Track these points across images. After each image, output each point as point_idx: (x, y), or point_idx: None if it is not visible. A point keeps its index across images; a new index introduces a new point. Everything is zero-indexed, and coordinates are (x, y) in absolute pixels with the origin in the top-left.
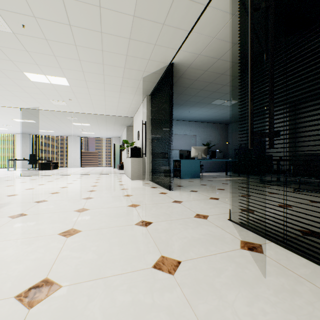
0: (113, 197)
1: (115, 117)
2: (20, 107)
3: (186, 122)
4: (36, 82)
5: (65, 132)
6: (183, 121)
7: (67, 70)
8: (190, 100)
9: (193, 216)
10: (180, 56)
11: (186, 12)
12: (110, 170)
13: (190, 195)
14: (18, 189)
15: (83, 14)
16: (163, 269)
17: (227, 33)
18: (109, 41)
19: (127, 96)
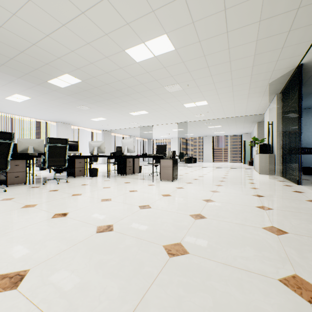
0: (239, 182)
1: (244, 117)
2: (177, 122)
3: None
4: (188, 107)
5: (201, 134)
6: None
7: (207, 96)
8: None
9: (304, 200)
10: (309, 57)
11: (304, 32)
12: (239, 166)
13: None
14: (181, 173)
15: (219, 68)
16: (261, 208)
17: None
18: (236, 73)
19: (254, 99)
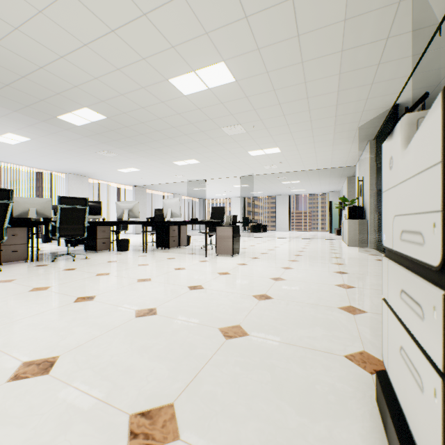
0: (320, 257)
1: (330, 170)
2: (239, 176)
3: None
4: (255, 156)
5: (273, 192)
6: None
7: (280, 142)
8: None
9: None
10: (406, 96)
11: (397, 66)
12: (324, 235)
13: None
14: (245, 245)
15: (294, 106)
16: (341, 286)
17: None
18: (316, 113)
19: (342, 147)
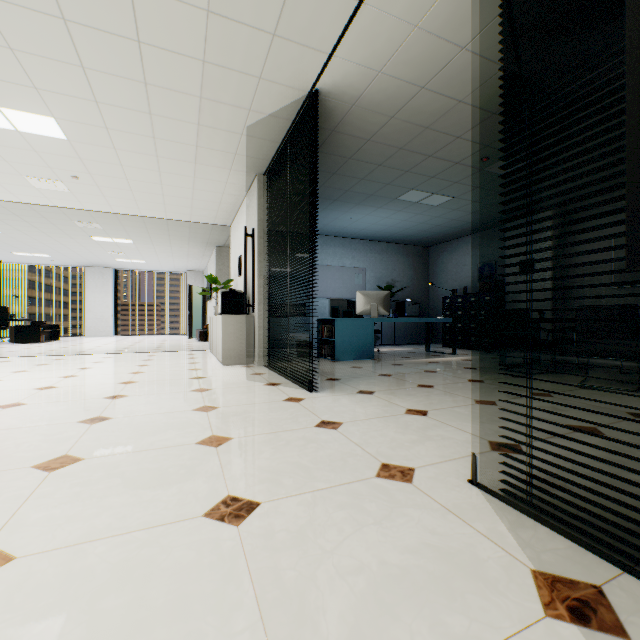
0: (165, 414)
1: (190, 226)
2: None
3: (345, 240)
4: None
5: (77, 257)
6: (339, 239)
7: (54, 94)
8: (355, 190)
9: (373, 474)
10: (335, 74)
11: None
12: (179, 343)
13: (359, 405)
14: None
15: None
16: None
17: (447, 14)
18: (155, 15)
19: (212, 175)
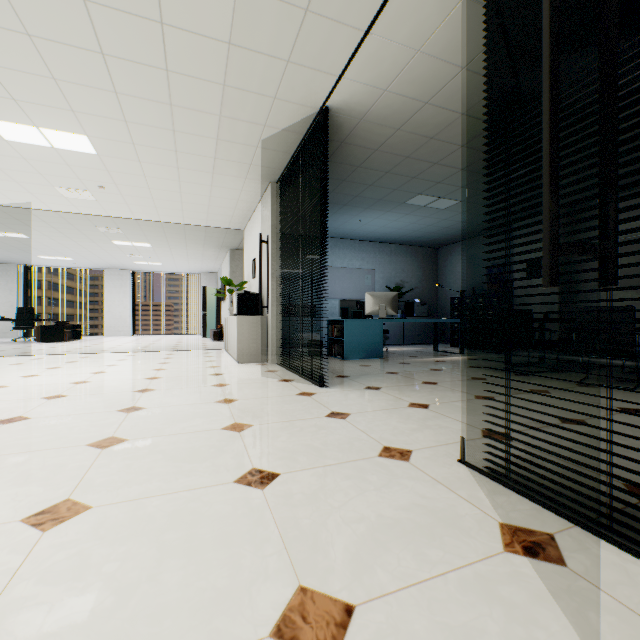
0: (191, 405)
1: (205, 230)
2: None
3: (355, 242)
4: (18, 144)
5: (98, 260)
6: (348, 241)
7: (89, 116)
8: (364, 196)
9: (376, 454)
10: (344, 93)
11: None
12: (194, 342)
13: (366, 399)
14: None
15: None
16: None
17: (447, 40)
18: (182, 48)
19: (228, 183)
